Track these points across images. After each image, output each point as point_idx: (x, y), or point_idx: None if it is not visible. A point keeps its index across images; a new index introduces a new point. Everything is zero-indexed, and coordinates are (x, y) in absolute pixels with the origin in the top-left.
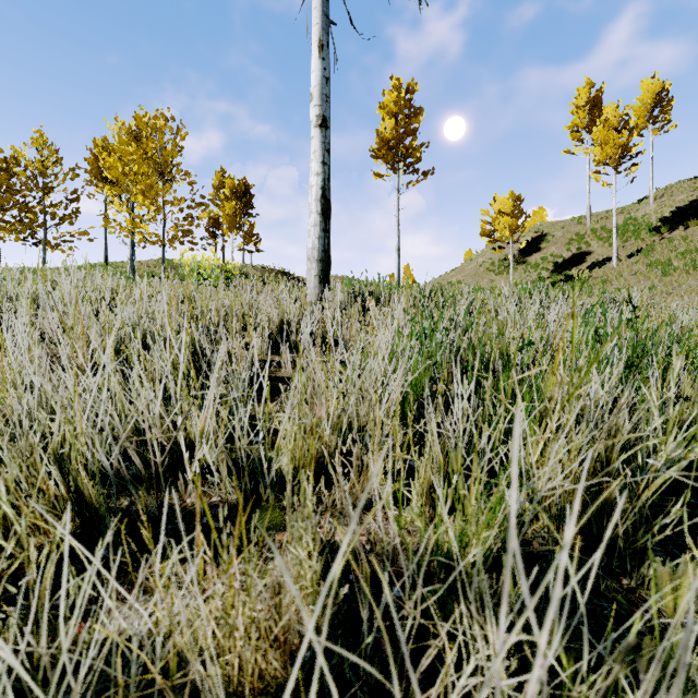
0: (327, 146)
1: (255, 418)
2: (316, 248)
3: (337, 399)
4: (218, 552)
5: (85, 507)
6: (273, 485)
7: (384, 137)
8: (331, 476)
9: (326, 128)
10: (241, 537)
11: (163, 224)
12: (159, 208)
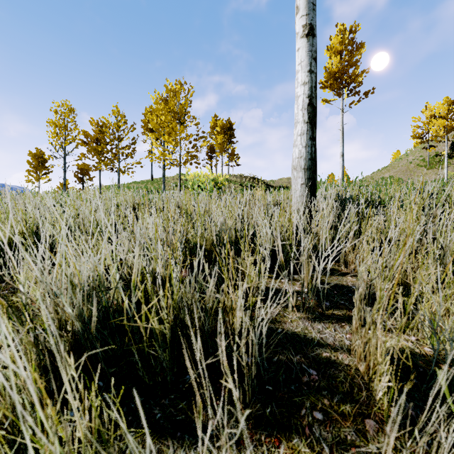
0: (314, 54)
1: None
2: (303, 156)
3: None
4: None
5: None
6: None
7: (331, 71)
8: None
9: (313, 36)
10: None
11: (179, 152)
12: (177, 142)
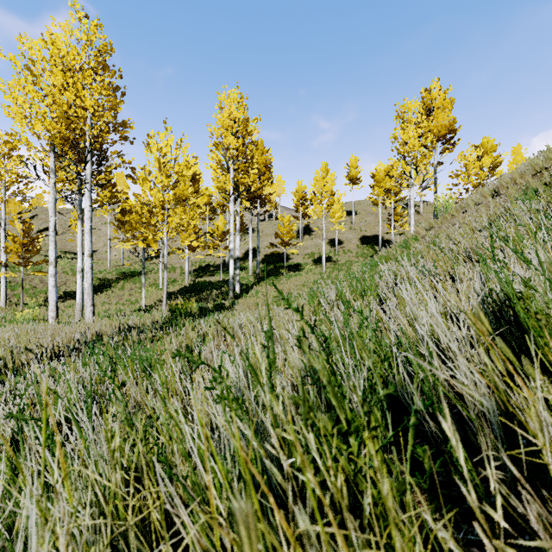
0: None
1: None
2: None
3: None
4: None
5: None
6: None
7: None
8: None
9: None
10: None
11: None
12: None
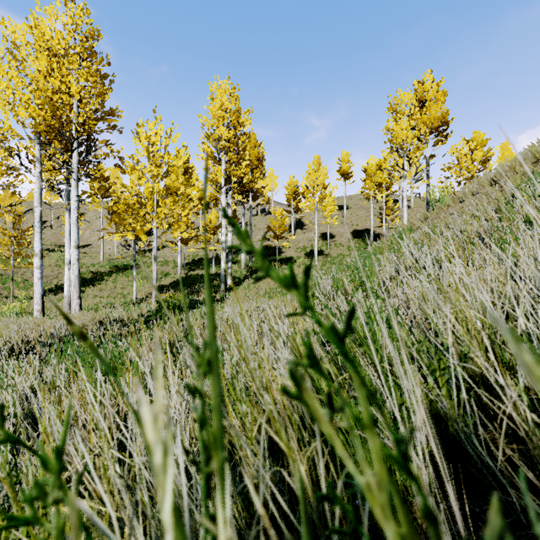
0: None
1: None
2: None
3: None
4: None
5: None
6: None
7: None
8: None
9: None
10: None
11: None
12: None
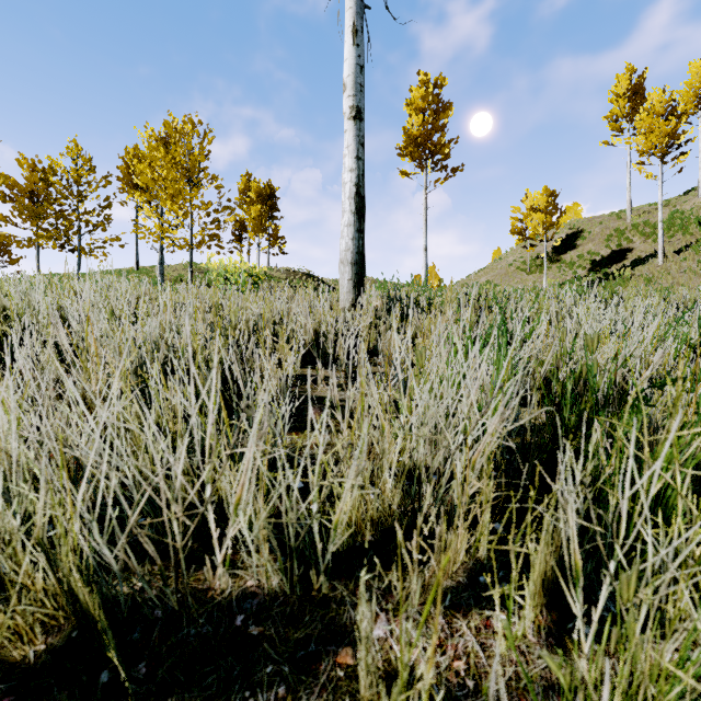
0: (362, 140)
1: (293, 453)
2: (350, 249)
3: (403, 446)
4: (258, 684)
5: (81, 609)
6: (327, 572)
7: (411, 135)
8: (396, 546)
9: (360, 120)
10: (288, 655)
11: (190, 228)
12: (187, 213)
